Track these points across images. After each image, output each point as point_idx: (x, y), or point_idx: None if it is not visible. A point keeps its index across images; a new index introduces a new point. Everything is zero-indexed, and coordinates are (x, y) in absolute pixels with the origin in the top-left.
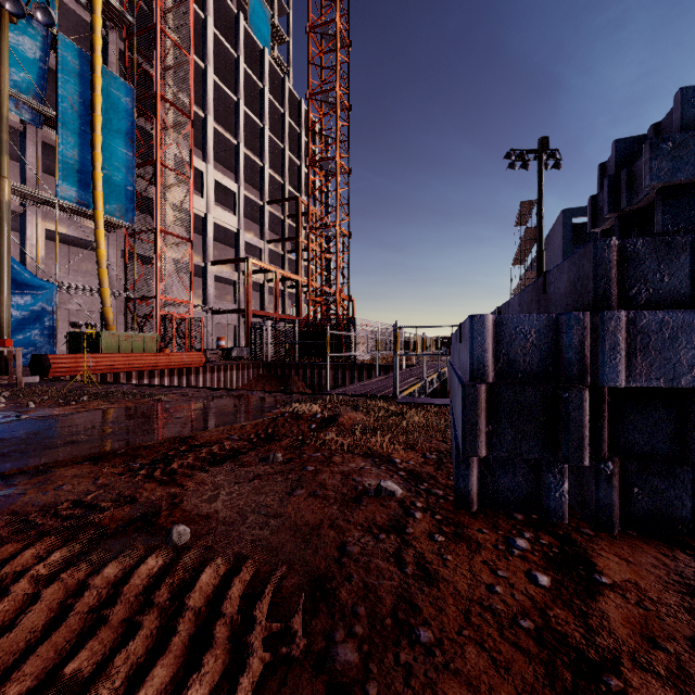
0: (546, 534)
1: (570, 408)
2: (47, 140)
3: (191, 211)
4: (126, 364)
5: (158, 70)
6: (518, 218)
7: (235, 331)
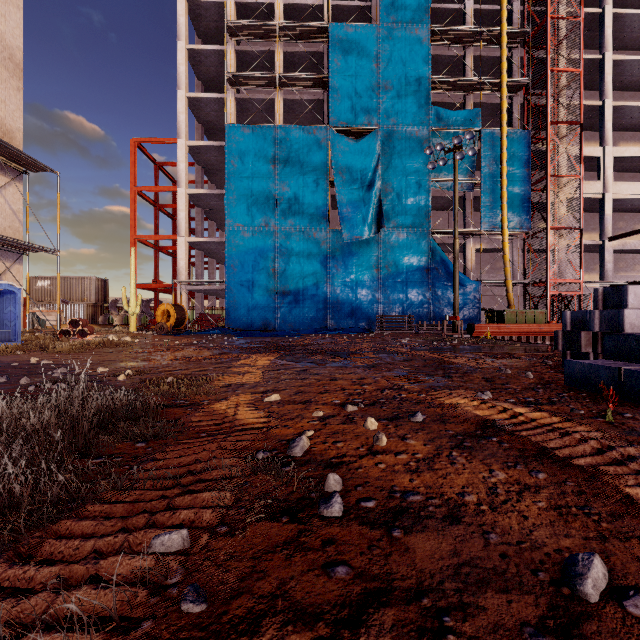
0: None
1: (577, 337)
2: (475, 195)
3: (580, 202)
4: (517, 331)
5: (547, 105)
6: None
7: None
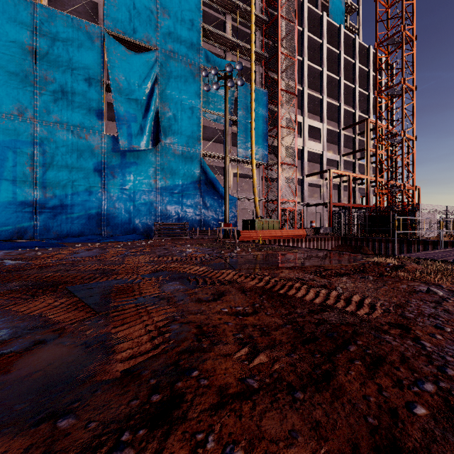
0: None
1: None
2: (233, 131)
3: (296, 148)
4: (268, 235)
5: (279, 76)
6: None
7: (320, 217)
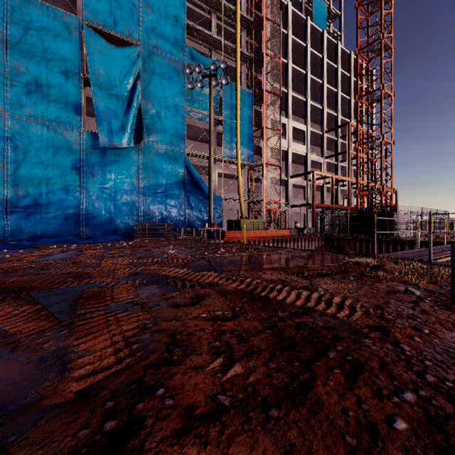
0: None
1: None
2: (218, 131)
3: (280, 149)
4: (253, 236)
5: (264, 77)
6: None
7: (304, 217)
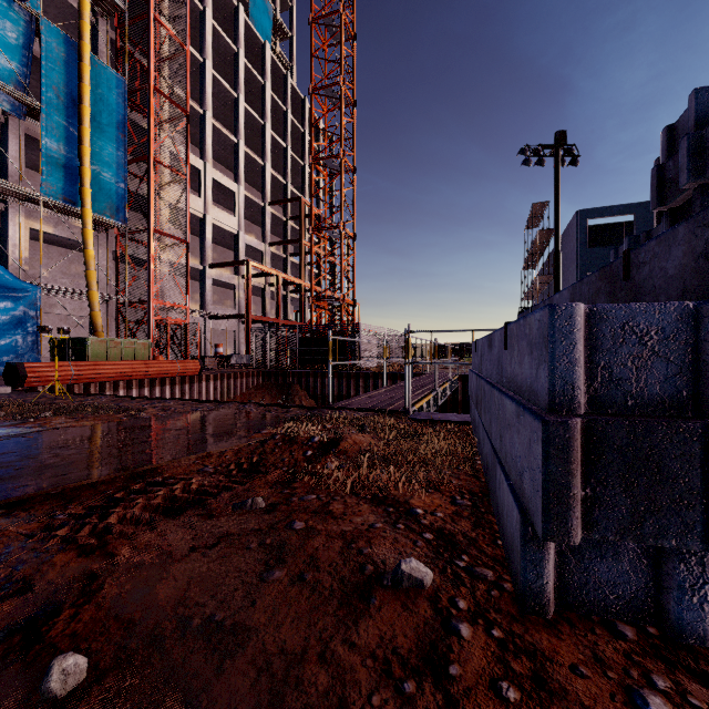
0: (692, 680)
1: None
2: (31, 133)
3: (187, 210)
4: (113, 372)
5: (151, 60)
6: (529, 221)
7: (234, 338)
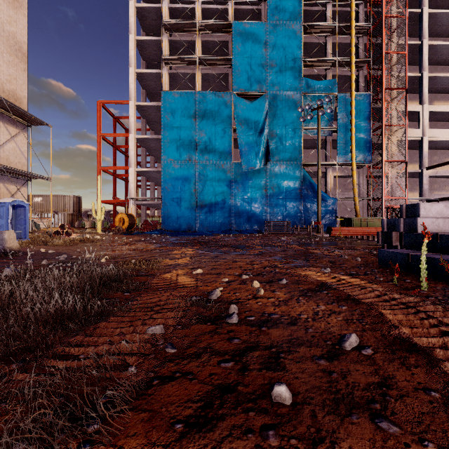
0: None
1: (390, 235)
2: (333, 138)
3: (406, 143)
4: (361, 232)
5: (383, 76)
6: None
7: None
